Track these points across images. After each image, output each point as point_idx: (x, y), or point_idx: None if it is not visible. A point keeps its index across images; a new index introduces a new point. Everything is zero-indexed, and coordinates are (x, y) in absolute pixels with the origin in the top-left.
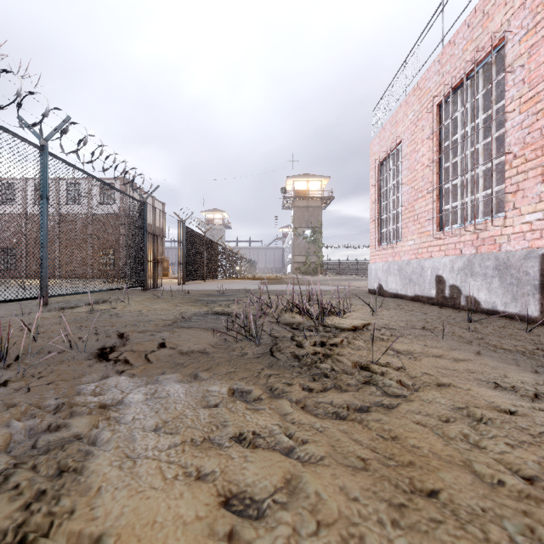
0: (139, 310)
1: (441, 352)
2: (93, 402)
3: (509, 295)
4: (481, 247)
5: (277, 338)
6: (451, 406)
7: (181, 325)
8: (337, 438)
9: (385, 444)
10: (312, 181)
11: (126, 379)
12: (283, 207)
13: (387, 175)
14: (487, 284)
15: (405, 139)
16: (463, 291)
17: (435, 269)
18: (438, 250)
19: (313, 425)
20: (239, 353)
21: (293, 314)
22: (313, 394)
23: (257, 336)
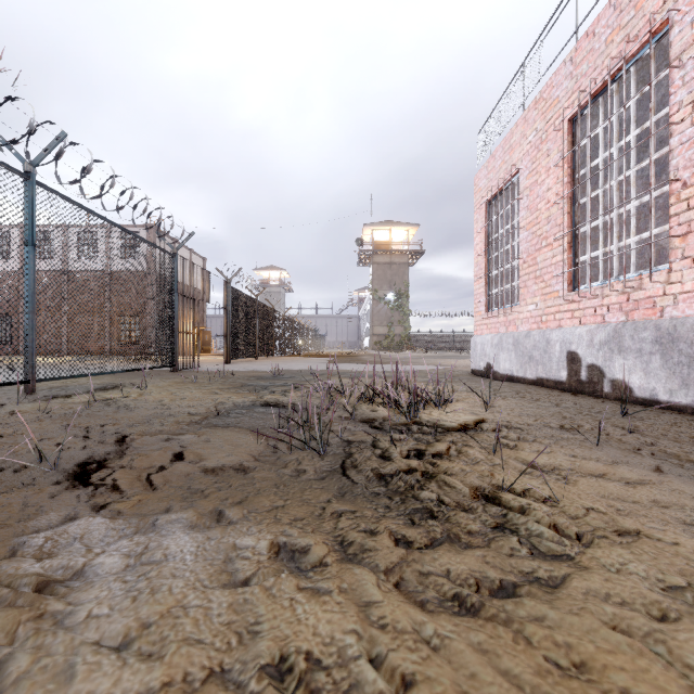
0: (160, 400)
1: (603, 468)
2: (27, 576)
3: (677, 379)
4: (633, 313)
5: (352, 445)
6: (661, 583)
7: (214, 422)
8: (472, 671)
9: (569, 687)
10: (396, 230)
11: (102, 523)
12: (359, 264)
13: (498, 218)
14: (643, 363)
15: (524, 169)
16: (607, 374)
17: (566, 342)
18: (570, 317)
19: (420, 631)
20: (293, 470)
21: (374, 405)
22: (414, 556)
23: (321, 442)
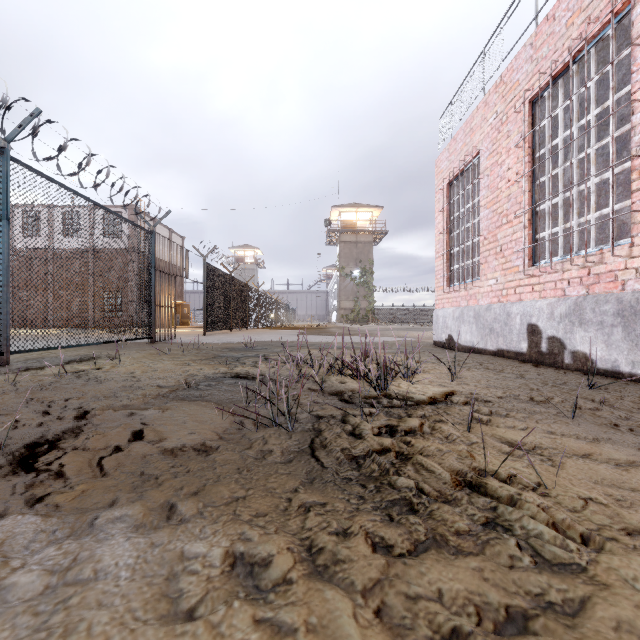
0: (131, 372)
1: (587, 448)
2: None
3: (639, 351)
4: (594, 286)
5: (321, 420)
6: None
7: (181, 396)
8: None
9: None
10: (361, 212)
11: (31, 523)
12: (327, 243)
13: (459, 197)
14: (604, 335)
15: (484, 150)
16: (568, 345)
17: (527, 315)
18: (530, 291)
19: None
20: (258, 451)
21: (343, 377)
22: (397, 570)
23: (289, 418)
